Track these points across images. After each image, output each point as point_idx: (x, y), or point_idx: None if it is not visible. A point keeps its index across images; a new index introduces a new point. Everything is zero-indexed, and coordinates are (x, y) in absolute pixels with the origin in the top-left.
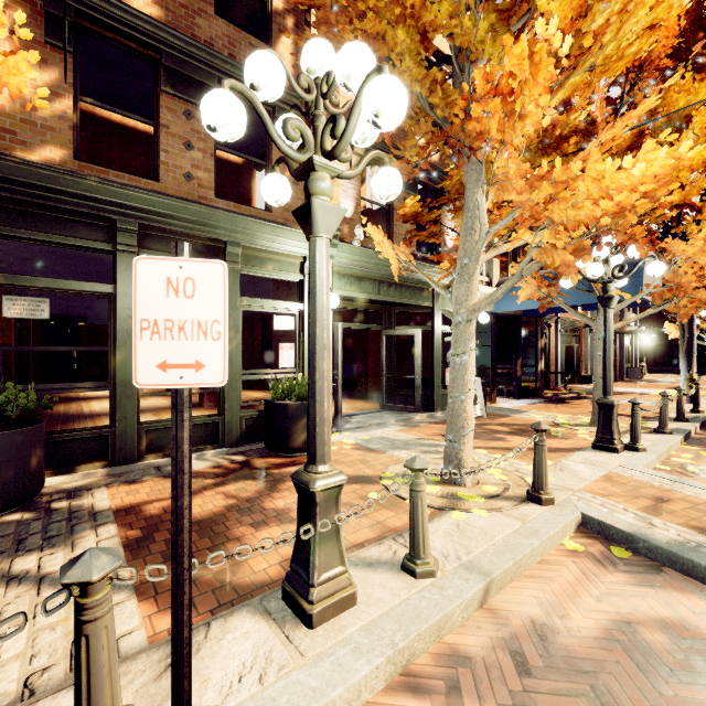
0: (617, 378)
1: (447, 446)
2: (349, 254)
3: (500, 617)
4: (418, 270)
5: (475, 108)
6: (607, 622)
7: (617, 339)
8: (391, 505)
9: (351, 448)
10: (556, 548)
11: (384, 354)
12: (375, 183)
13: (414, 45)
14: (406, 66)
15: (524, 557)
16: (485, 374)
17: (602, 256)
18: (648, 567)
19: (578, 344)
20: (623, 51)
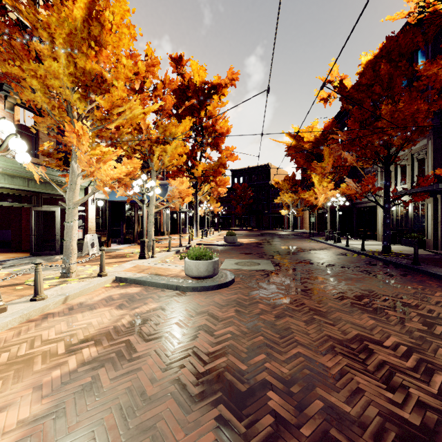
0: (178, 233)
1: (63, 262)
2: (3, 161)
3: (69, 304)
4: (50, 181)
5: (67, 133)
6: (105, 297)
7: (178, 214)
8: (29, 289)
9: (5, 275)
10: (101, 287)
11: (33, 222)
12: (17, 157)
13: (42, 89)
14: (39, 95)
15: (85, 289)
16: (104, 232)
17: (140, 184)
18: (128, 285)
19: (160, 217)
20: (137, 116)
